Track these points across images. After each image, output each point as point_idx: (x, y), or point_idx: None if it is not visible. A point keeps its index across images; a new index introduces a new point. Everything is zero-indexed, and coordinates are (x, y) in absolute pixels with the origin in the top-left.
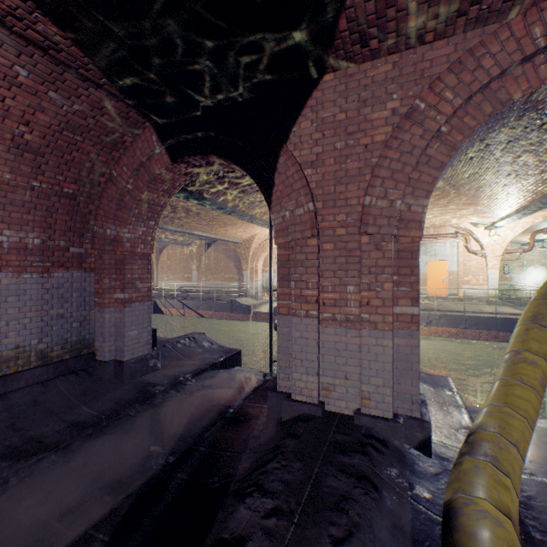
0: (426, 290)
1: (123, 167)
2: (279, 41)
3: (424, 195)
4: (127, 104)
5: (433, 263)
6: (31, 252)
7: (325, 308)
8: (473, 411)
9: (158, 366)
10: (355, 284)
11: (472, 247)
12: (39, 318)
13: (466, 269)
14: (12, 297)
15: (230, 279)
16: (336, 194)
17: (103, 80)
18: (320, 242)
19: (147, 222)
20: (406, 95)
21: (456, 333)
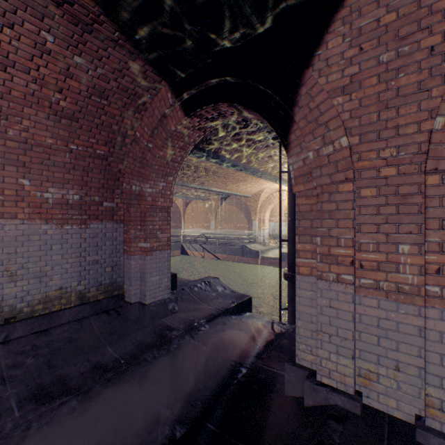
0: None
1: (144, 127)
2: None
3: None
4: (143, 62)
5: None
6: (71, 207)
7: (363, 272)
8: None
9: (176, 309)
10: (412, 242)
11: None
12: (78, 263)
13: None
14: (56, 246)
15: (241, 228)
16: (380, 123)
17: (117, 34)
18: (355, 187)
19: (166, 178)
20: None
21: None
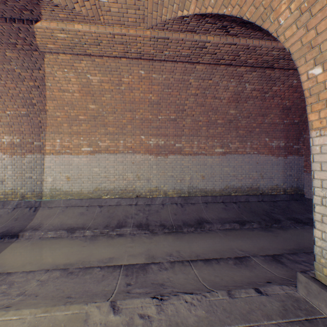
0: None
1: None
2: None
3: None
4: None
5: None
6: (280, 148)
7: None
8: None
9: None
10: None
11: None
12: (282, 175)
13: None
14: (275, 166)
15: None
16: None
17: None
18: None
19: None
20: None
21: None
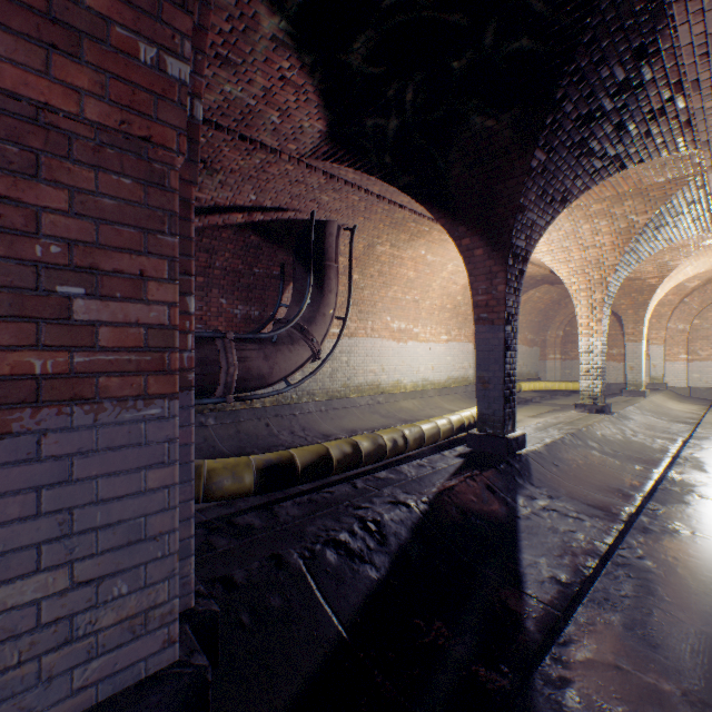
0: None
1: None
2: None
3: None
4: None
5: None
6: None
7: None
8: None
9: None
10: None
11: None
12: None
13: None
14: None
15: None
16: None
17: None
18: None
19: None
20: None
21: None
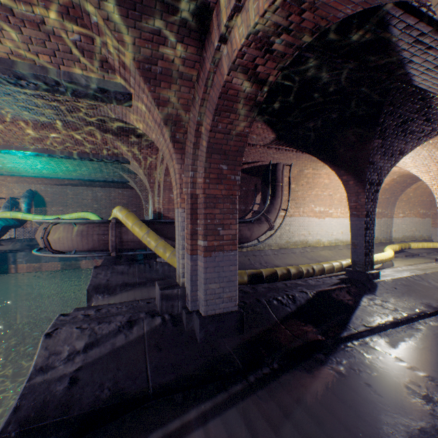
0: None
1: None
2: None
3: None
4: None
5: None
6: None
7: None
8: None
9: None
10: None
11: None
12: None
13: None
14: None
15: None
16: None
17: (396, 22)
18: None
19: None
20: None
21: None
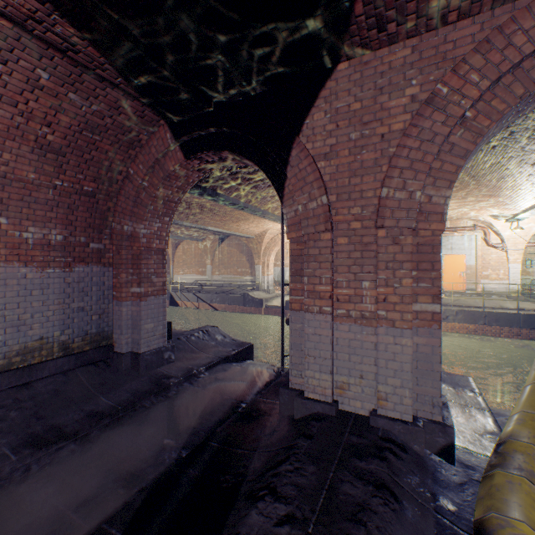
0: (442, 284)
1: (139, 164)
2: (292, 30)
3: (446, 185)
4: (142, 103)
5: (450, 257)
6: (53, 248)
7: (339, 305)
8: (497, 414)
9: (173, 358)
10: (370, 279)
11: (491, 240)
12: (61, 311)
13: (485, 263)
14: (36, 291)
15: (242, 273)
16: (350, 186)
17: (119, 80)
18: (333, 236)
19: (162, 218)
20: (426, 80)
21: (475, 330)
